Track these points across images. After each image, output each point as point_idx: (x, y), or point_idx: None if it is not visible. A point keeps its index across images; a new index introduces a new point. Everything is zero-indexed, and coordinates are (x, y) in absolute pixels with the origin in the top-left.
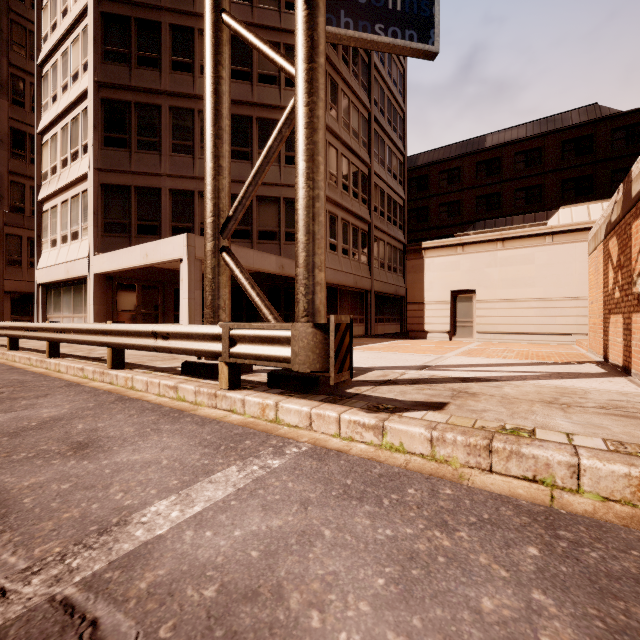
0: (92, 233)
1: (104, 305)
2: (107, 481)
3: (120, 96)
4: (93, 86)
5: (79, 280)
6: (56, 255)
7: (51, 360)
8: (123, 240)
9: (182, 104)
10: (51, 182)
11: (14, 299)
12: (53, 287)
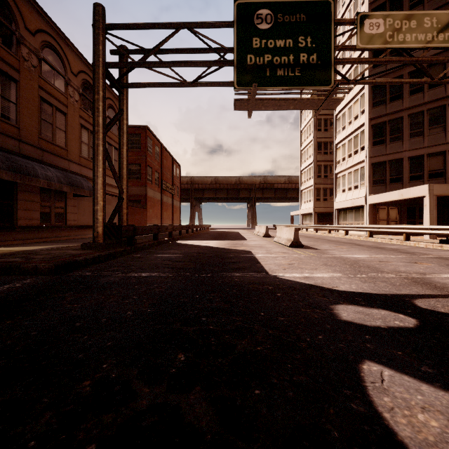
0: (367, 186)
1: (372, 217)
2: (444, 253)
3: (380, 120)
4: (368, 121)
5: (358, 207)
6: (345, 196)
7: (372, 238)
8: (382, 187)
9: (415, 111)
10: (342, 165)
11: (318, 215)
12: (342, 210)
